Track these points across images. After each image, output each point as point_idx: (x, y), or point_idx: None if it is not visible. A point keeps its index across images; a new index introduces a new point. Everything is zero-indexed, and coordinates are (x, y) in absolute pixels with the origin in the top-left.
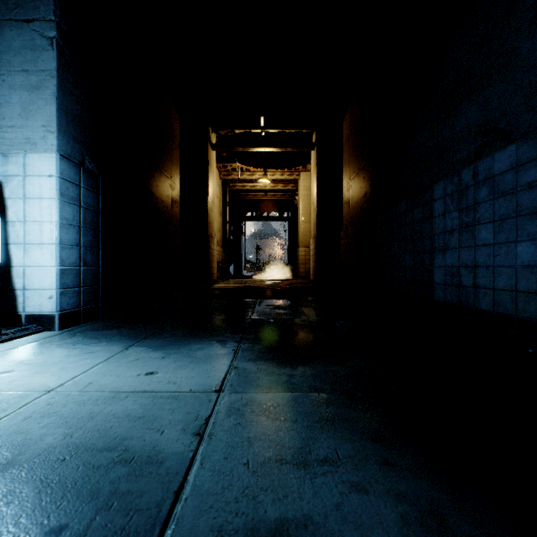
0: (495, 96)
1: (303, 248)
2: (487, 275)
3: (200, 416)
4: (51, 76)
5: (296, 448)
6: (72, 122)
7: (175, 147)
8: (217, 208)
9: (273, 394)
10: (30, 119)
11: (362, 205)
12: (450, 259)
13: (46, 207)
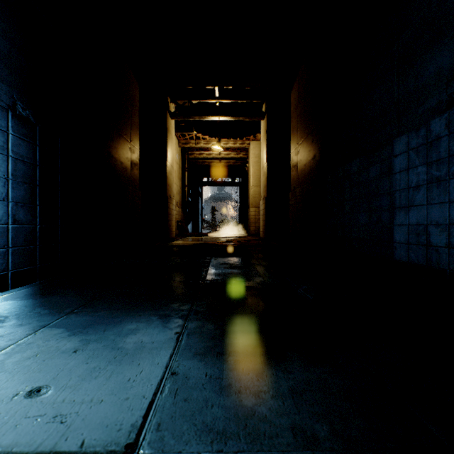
0: None
1: (253, 209)
2: None
3: None
4: None
5: None
6: None
7: (135, 113)
8: (177, 173)
9: None
10: None
11: (310, 167)
12: (416, 217)
13: None
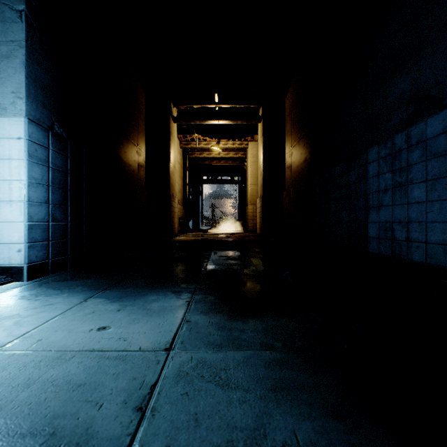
0: (427, 67)
1: (251, 206)
2: (420, 230)
3: (146, 383)
4: (20, 46)
5: (249, 430)
6: (41, 90)
7: (141, 119)
8: (178, 172)
9: (224, 354)
10: (0, 86)
11: (302, 168)
12: (384, 215)
13: (15, 167)
